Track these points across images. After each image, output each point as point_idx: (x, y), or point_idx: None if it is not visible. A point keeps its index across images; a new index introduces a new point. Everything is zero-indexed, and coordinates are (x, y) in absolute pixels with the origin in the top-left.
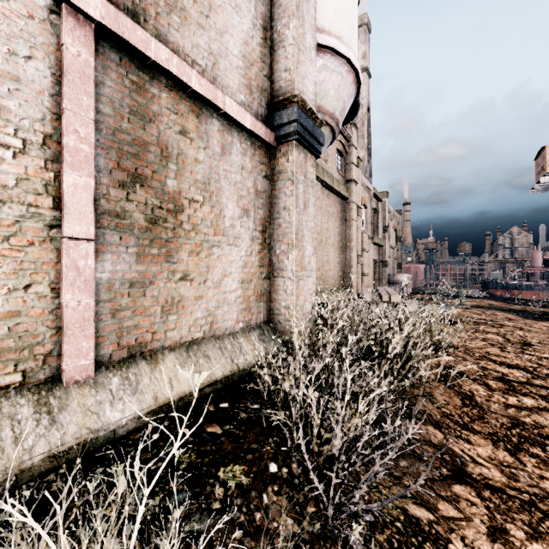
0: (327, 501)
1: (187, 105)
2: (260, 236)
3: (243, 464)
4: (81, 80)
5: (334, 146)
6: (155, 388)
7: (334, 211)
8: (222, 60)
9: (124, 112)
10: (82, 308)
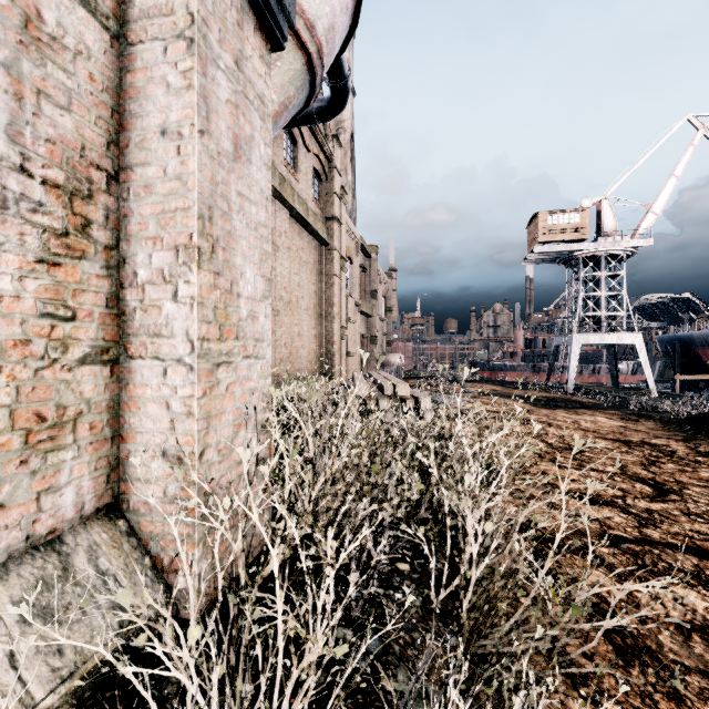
0: None
1: None
2: (55, 205)
3: None
4: None
5: (309, 160)
6: None
7: (310, 259)
8: None
9: None
10: None
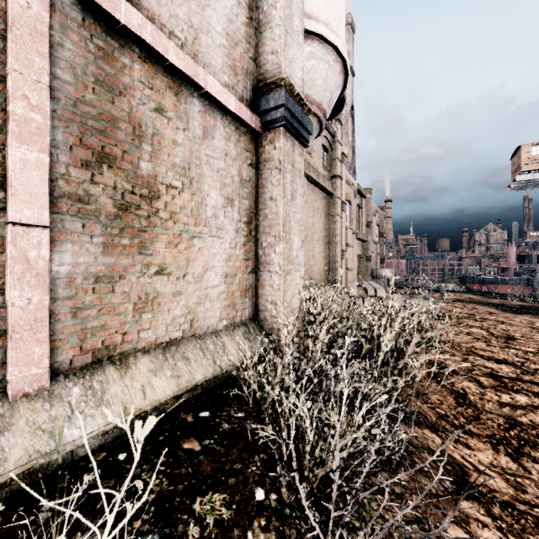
0: (324, 536)
1: (164, 81)
2: (245, 227)
3: (224, 491)
4: (31, 37)
5: (319, 141)
6: (125, 397)
7: (320, 206)
8: (204, 35)
9: (88, 81)
10: (34, 307)
